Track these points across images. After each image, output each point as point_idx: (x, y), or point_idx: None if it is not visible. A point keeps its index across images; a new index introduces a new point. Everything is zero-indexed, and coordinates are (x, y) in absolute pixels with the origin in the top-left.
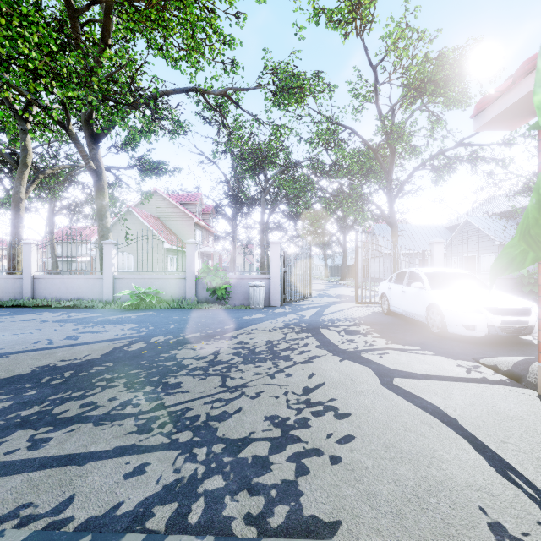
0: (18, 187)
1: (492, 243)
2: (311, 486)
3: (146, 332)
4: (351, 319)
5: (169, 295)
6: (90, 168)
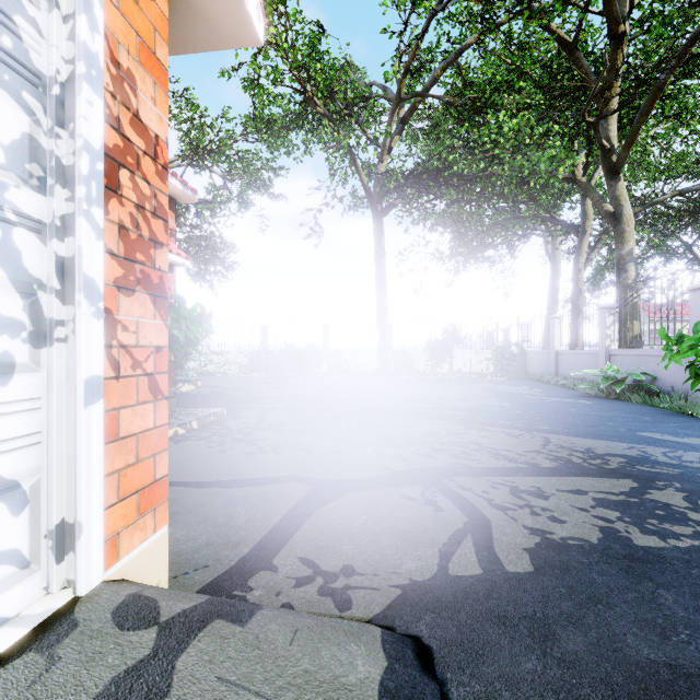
0: (576, 258)
1: None
2: (200, 442)
3: (475, 408)
4: None
5: (668, 384)
6: (605, 214)
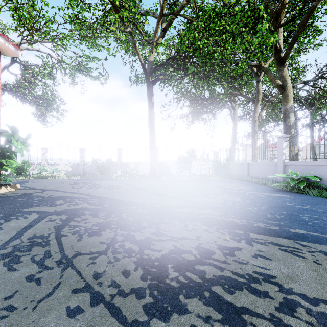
0: (254, 114)
1: None
2: None
3: (221, 205)
4: None
5: None
6: (277, 85)
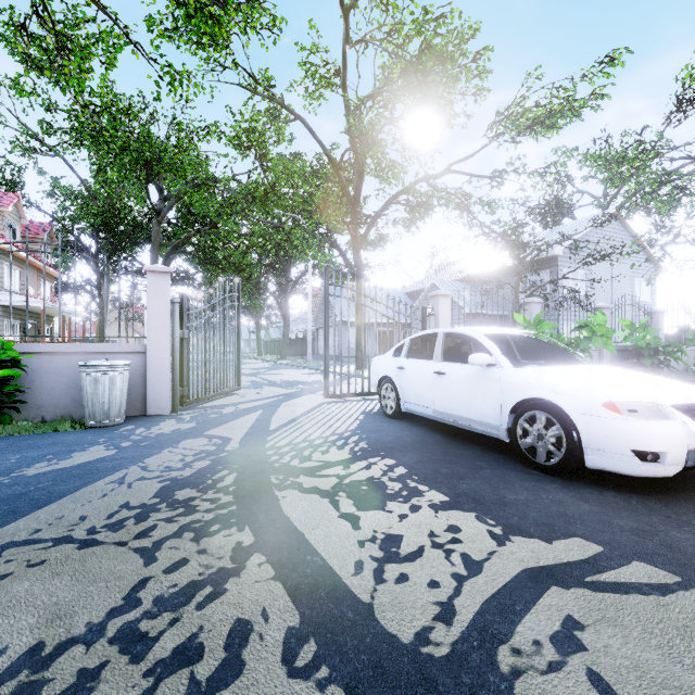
0: None
1: (460, 311)
2: None
3: None
4: (336, 437)
5: None
6: None
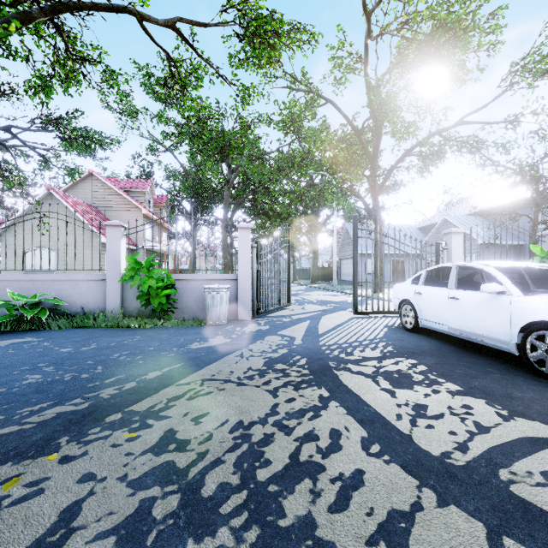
0: None
1: (472, 242)
2: None
3: None
4: (368, 342)
5: (78, 306)
6: None
